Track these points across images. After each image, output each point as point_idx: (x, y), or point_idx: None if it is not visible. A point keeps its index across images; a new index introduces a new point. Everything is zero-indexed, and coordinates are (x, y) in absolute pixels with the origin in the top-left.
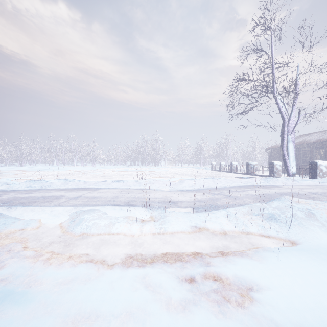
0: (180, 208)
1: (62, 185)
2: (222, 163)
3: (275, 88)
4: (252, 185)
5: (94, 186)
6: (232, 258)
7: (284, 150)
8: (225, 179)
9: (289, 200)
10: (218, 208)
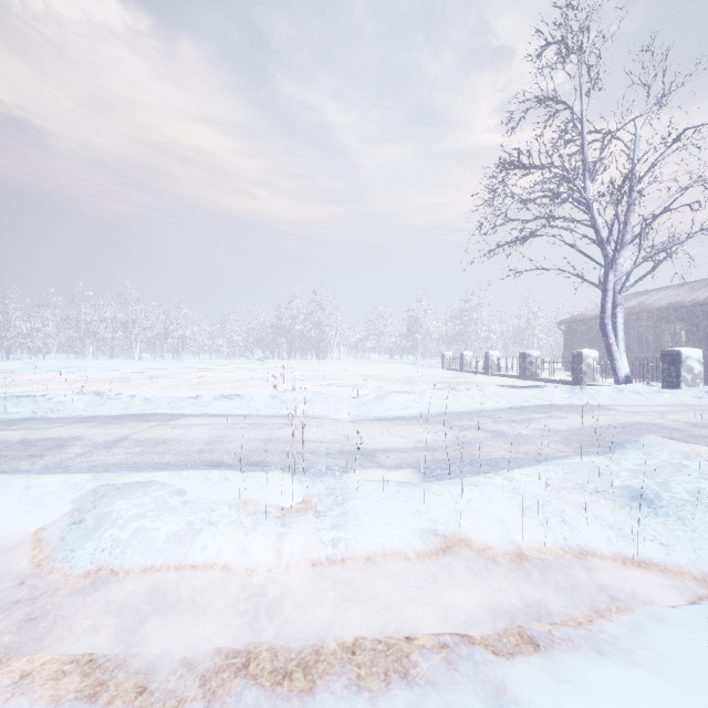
0: (384, 469)
1: (88, 408)
2: (466, 353)
3: (587, 185)
4: (545, 405)
5: (169, 410)
6: (573, 663)
7: (608, 326)
8: (480, 391)
9: (666, 449)
10: (480, 468)
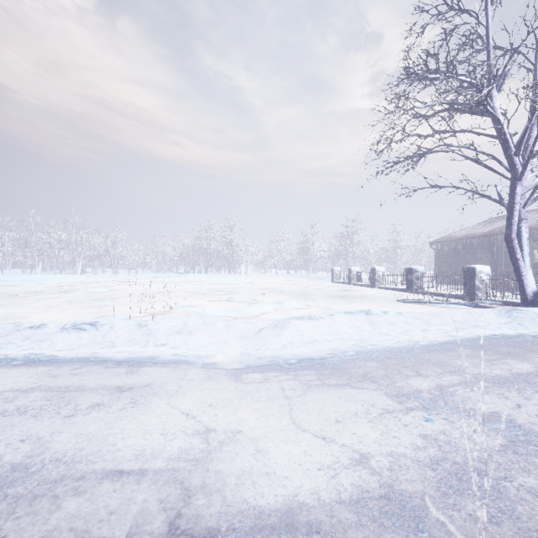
0: None
1: None
2: (353, 268)
3: (493, 94)
4: (494, 337)
5: None
6: None
7: (515, 240)
8: (400, 315)
9: None
10: None
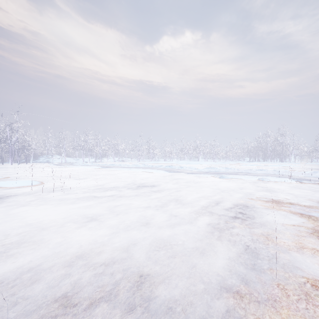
0: (311, 181)
1: (225, 171)
2: None
3: None
4: None
5: (245, 172)
6: None
7: None
8: None
9: None
10: None
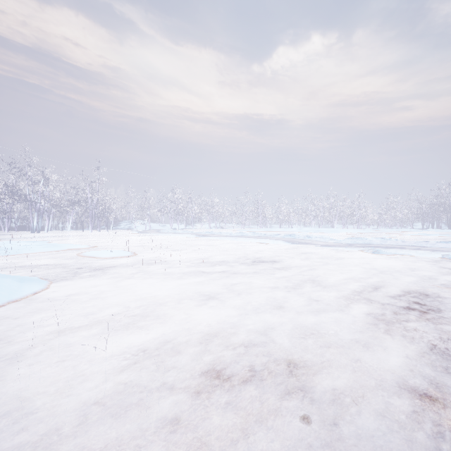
0: None
1: (381, 243)
2: None
3: None
4: None
5: (417, 245)
6: None
7: None
8: None
9: None
10: None
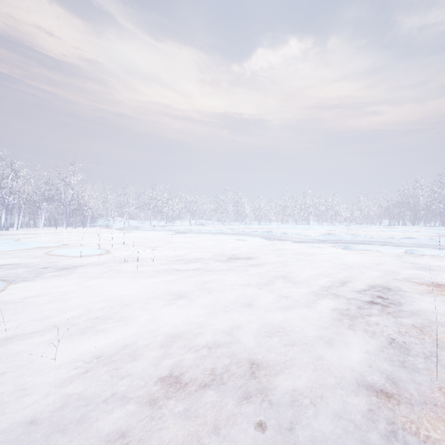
0: None
1: (352, 239)
2: None
3: None
4: None
5: (384, 241)
6: None
7: None
8: None
9: None
10: None
